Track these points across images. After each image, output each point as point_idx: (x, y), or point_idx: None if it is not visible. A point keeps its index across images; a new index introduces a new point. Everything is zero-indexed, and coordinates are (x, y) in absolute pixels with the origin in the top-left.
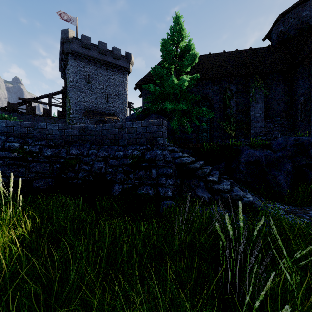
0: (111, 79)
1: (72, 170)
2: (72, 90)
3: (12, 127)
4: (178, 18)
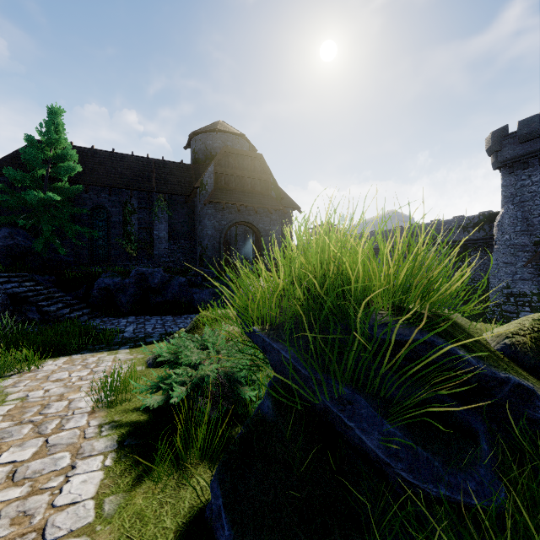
0: None
1: None
2: None
3: None
4: (51, 110)
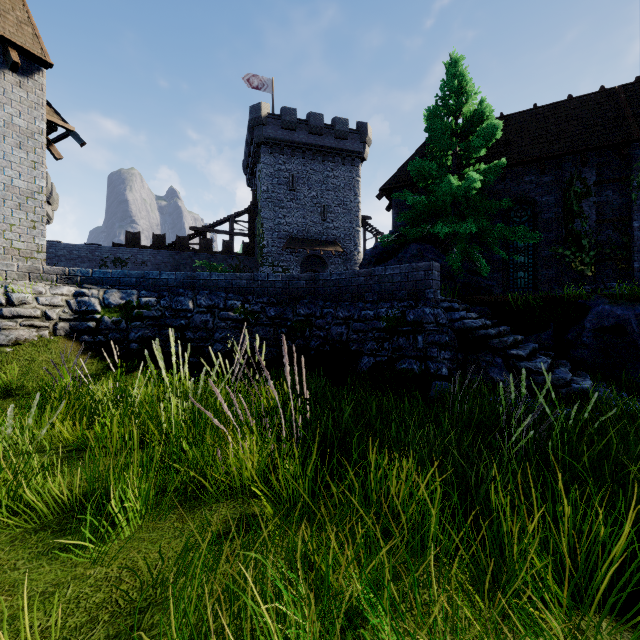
0: (331, 177)
1: (301, 337)
2: (267, 206)
3: (231, 281)
4: (462, 60)
